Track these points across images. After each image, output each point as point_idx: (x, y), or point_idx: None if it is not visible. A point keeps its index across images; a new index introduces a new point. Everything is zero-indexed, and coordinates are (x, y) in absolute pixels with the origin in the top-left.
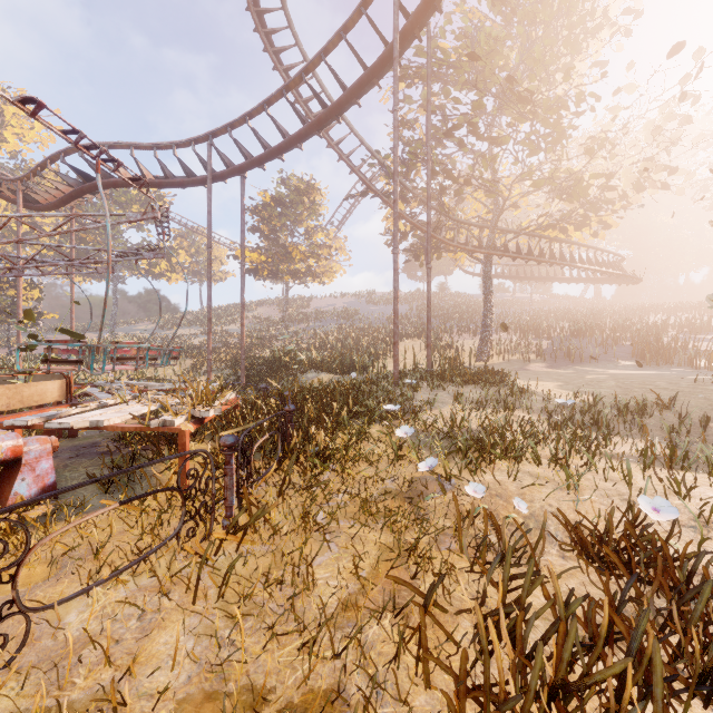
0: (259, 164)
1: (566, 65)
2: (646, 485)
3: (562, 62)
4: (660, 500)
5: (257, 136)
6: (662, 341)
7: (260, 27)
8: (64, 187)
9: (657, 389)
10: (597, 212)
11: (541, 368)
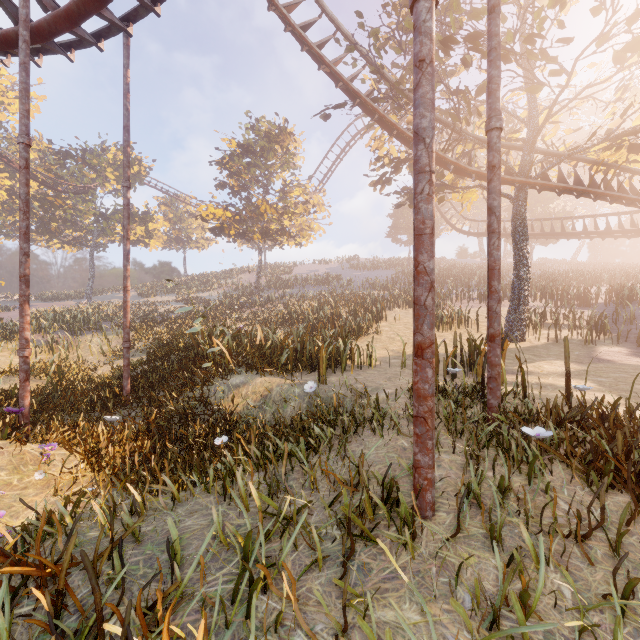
0: None
1: None
2: None
3: None
4: None
5: None
6: None
7: None
8: None
9: None
10: None
11: (629, 357)
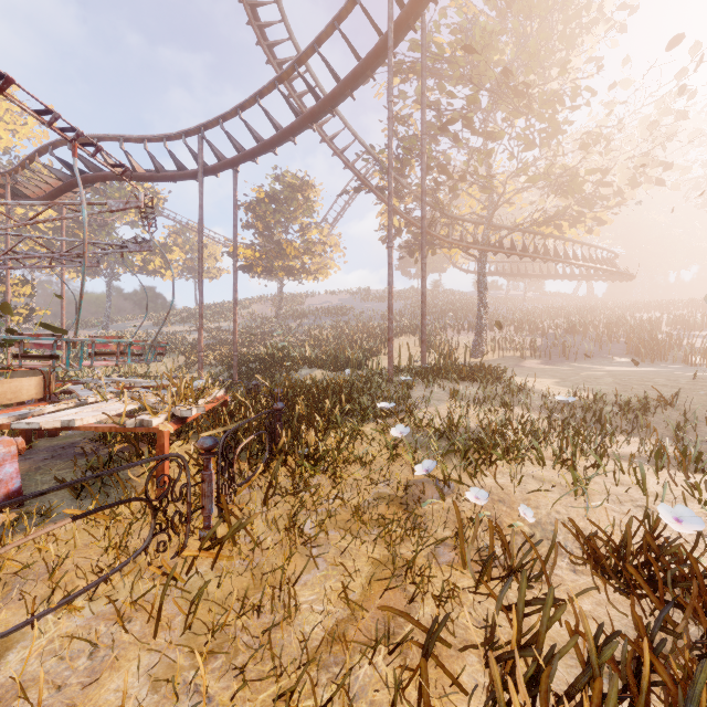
0: (251, 157)
1: (561, 60)
2: (664, 491)
3: (557, 58)
4: (682, 509)
5: (250, 129)
6: (656, 338)
7: (253, 20)
8: (53, 181)
9: (657, 386)
10: (592, 208)
11: (536, 364)
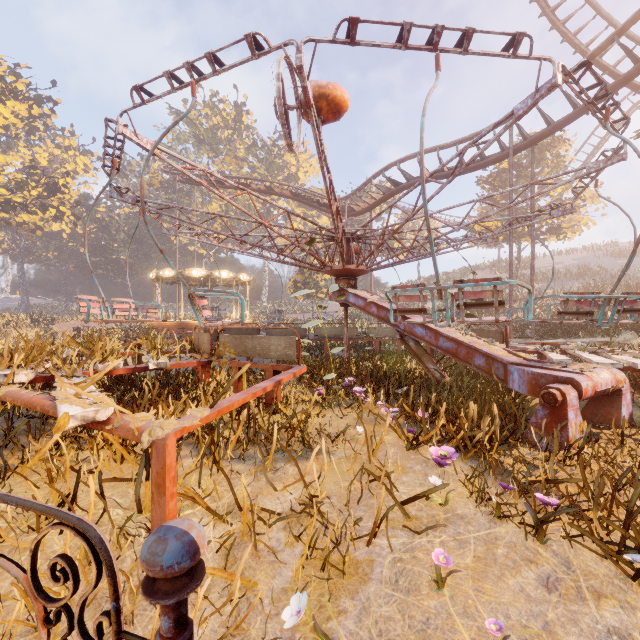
0: (563, 126)
1: None
2: None
3: None
4: None
5: (568, 98)
6: None
7: None
8: (376, 195)
9: None
10: None
11: None
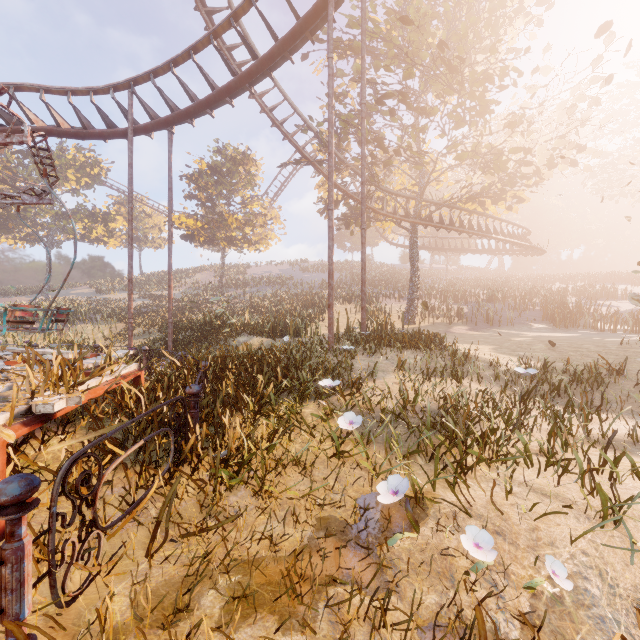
0: (186, 117)
1: (487, 47)
2: None
3: (482, 45)
4: None
5: (183, 86)
6: (568, 306)
7: None
8: None
9: (591, 352)
10: (514, 186)
11: (465, 330)
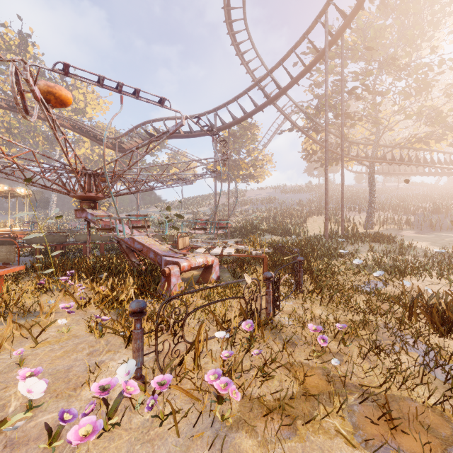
0: (240, 122)
1: (429, 37)
2: None
3: (426, 36)
4: None
5: (241, 107)
6: None
7: (234, 42)
8: (138, 140)
9: None
10: (452, 131)
11: (411, 234)
